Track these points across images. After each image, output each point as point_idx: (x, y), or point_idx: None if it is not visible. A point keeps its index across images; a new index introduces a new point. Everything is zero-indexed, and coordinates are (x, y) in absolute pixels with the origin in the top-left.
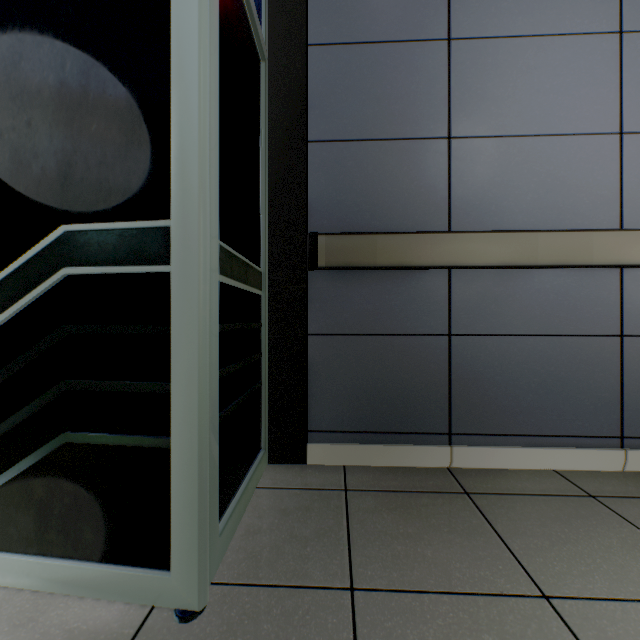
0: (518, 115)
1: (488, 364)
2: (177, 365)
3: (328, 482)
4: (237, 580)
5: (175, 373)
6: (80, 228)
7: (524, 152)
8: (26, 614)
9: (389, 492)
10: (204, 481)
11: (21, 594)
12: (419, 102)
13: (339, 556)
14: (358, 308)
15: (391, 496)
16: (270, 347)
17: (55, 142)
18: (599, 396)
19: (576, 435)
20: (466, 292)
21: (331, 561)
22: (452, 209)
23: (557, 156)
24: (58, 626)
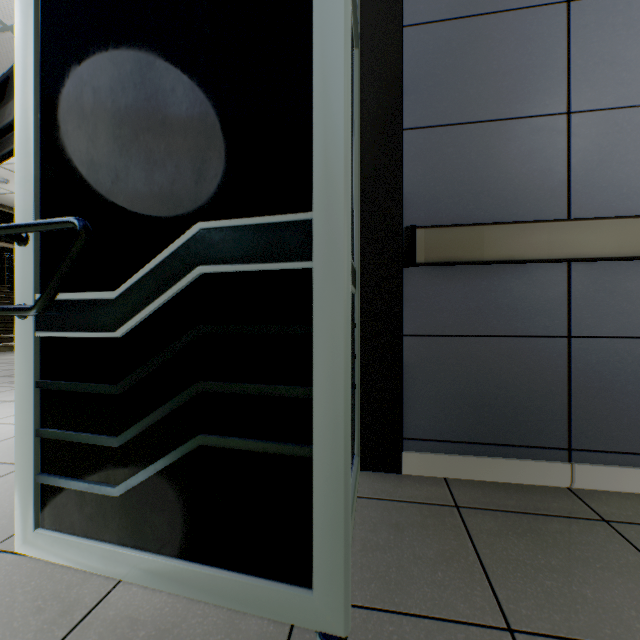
0: None
1: (618, 371)
2: (320, 368)
3: (433, 496)
4: (372, 604)
5: (317, 377)
6: (215, 225)
7: None
8: (168, 618)
9: (508, 513)
10: (348, 496)
11: (158, 595)
12: (531, 76)
13: (479, 586)
14: (459, 307)
15: (513, 518)
16: (362, 348)
17: (189, 139)
18: None
19: None
20: (590, 288)
21: (472, 592)
22: (572, 194)
23: None
24: (202, 636)
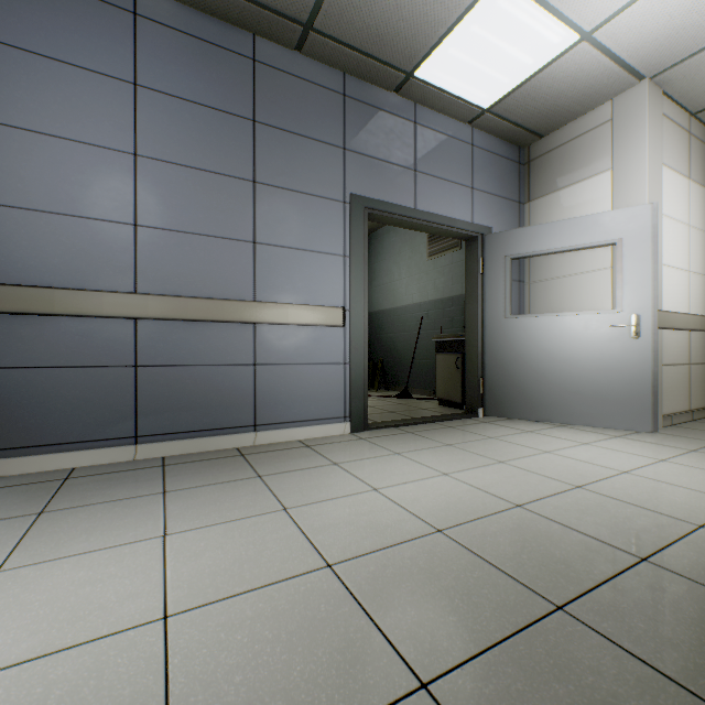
0: (46, 196)
1: (16, 391)
2: None
3: None
4: None
5: None
6: None
7: (52, 225)
8: None
9: None
10: None
11: None
12: None
13: None
14: None
15: None
16: None
17: None
18: (119, 409)
19: (100, 439)
20: None
21: None
22: None
23: (83, 233)
24: None
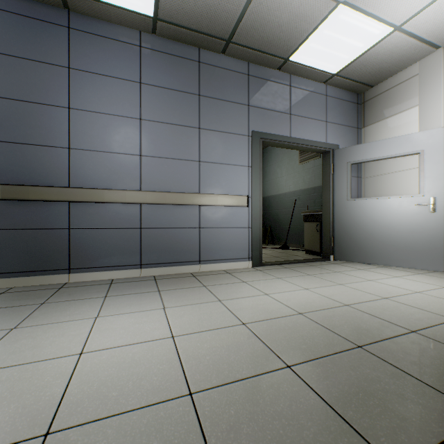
0: (100, 143)
1: (87, 240)
2: None
3: None
4: None
5: None
6: None
7: (103, 158)
8: None
9: (24, 291)
10: None
11: None
12: (55, 131)
13: None
14: (23, 217)
15: (23, 292)
16: None
17: None
18: (133, 250)
19: (124, 265)
20: (77, 211)
21: None
22: (71, 177)
23: (116, 161)
24: None
